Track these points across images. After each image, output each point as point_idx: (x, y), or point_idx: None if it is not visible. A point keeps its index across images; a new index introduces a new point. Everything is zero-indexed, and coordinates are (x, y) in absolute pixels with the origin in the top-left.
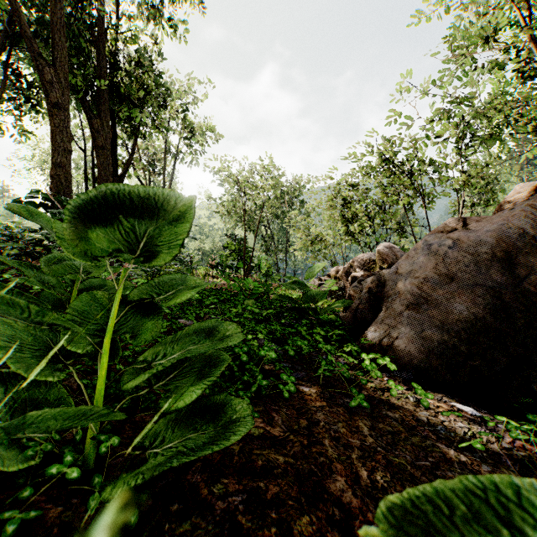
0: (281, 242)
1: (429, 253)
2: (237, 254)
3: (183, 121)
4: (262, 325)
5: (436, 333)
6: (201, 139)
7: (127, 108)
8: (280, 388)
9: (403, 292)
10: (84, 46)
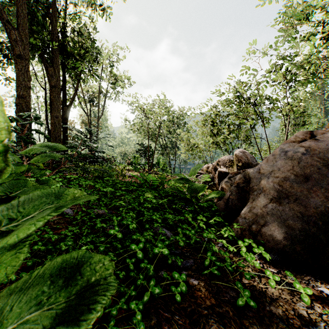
0: (172, 148)
1: (286, 158)
2: (144, 156)
3: (110, 72)
4: (157, 214)
5: (296, 222)
6: (122, 84)
7: (72, 61)
8: (172, 290)
9: (266, 188)
10: (40, 18)
